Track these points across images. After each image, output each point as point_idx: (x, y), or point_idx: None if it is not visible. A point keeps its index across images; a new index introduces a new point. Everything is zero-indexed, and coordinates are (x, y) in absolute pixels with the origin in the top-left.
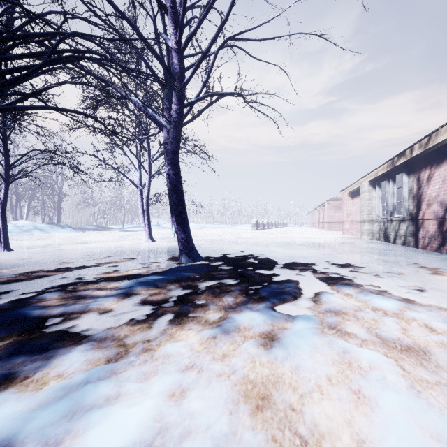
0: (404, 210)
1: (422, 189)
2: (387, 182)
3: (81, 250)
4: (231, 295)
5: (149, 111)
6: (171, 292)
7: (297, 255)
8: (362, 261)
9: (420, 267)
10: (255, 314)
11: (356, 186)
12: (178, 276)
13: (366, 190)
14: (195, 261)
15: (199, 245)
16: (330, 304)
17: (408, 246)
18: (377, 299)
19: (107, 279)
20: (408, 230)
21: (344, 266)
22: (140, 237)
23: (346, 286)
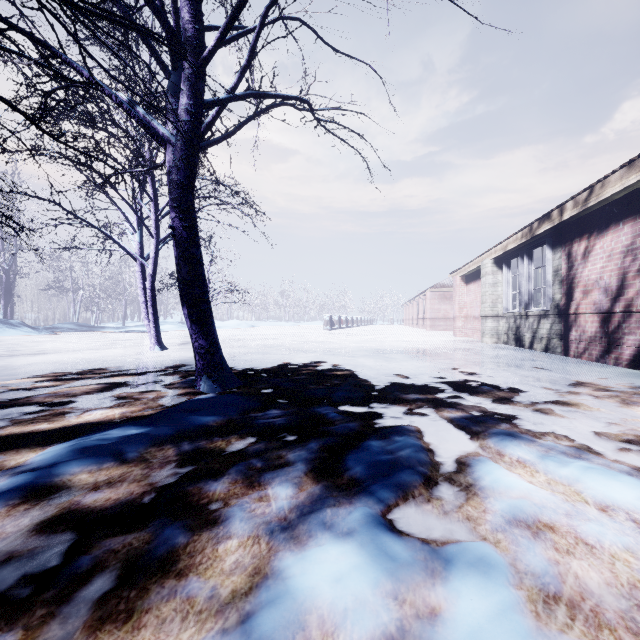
0: (546, 300)
1: (576, 269)
2: (520, 260)
3: (20, 368)
4: (287, 478)
5: (139, 111)
6: (152, 474)
7: (400, 372)
8: (503, 381)
9: (597, 390)
10: (348, 555)
11: (474, 267)
12: (181, 426)
13: (489, 271)
14: (226, 388)
15: (240, 355)
16: (504, 496)
17: (553, 353)
18: (595, 479)
19: (19, 439)
20: (553, 329)
21: (483, 392)
22: (145, 341)
23: (511, 441)
